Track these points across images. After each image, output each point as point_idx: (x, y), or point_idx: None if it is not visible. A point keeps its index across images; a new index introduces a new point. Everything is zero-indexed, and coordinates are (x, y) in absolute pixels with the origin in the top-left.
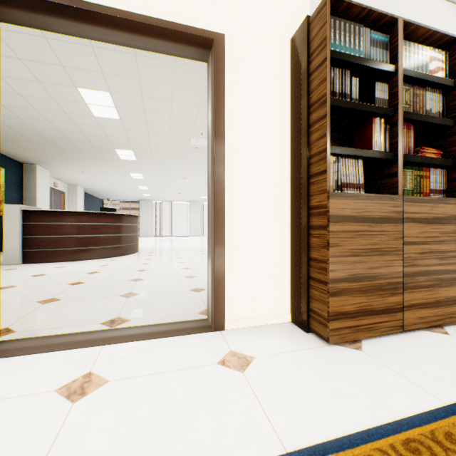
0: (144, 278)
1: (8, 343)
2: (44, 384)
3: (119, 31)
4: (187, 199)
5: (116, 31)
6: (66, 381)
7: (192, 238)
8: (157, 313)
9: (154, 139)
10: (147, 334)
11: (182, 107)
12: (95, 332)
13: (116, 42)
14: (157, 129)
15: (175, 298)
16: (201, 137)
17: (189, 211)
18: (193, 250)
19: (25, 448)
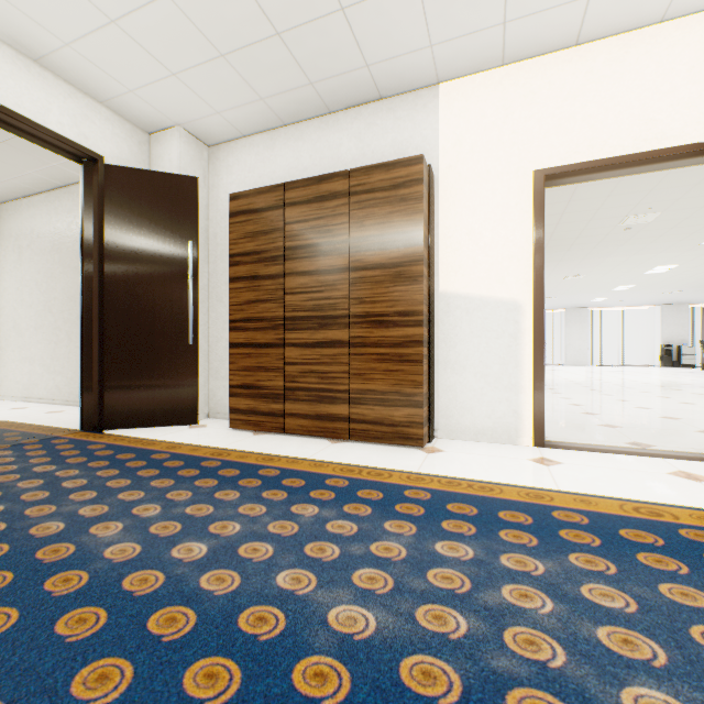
0: (597, 413)
1: (558, 442)
2: (647, 469)
3: (665, 163)
4: (563, 304)
5: (661, 163)
6: (666, 471)
7: (574, 368)
8: (684, 445)
9: (561, 230)
10: (701, 458)
11: (632, 183)
12: (631, 448)
13: (652, 171)
14: (574, 217)
15: (686, 436)
16: (646, 212)
17: (563, 324)
18: (611, 386)
19: (697, 492)
